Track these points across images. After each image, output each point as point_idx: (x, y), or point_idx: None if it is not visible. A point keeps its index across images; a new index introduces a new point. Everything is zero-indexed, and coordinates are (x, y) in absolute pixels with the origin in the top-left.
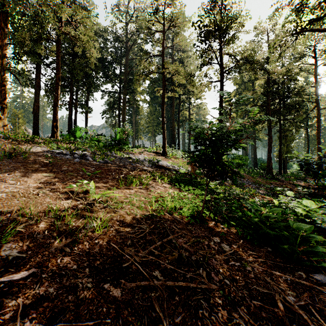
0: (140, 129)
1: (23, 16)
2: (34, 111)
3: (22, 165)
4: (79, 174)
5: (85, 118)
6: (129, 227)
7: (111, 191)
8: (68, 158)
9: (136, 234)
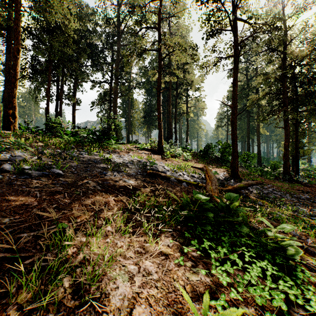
0: (134, 123)
1: None
2: (5, 100)
3: None
4: None
5: (73, 111)
6: None
7: None
8: None
9: None
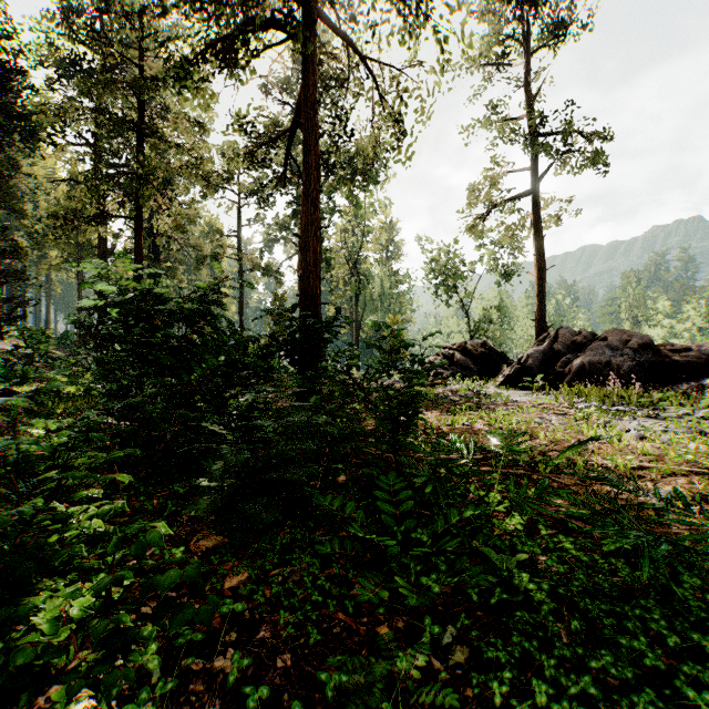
0: None
1: None
2: None
3: None
4: None
5: None
6: None
7: None
8: None
9: None
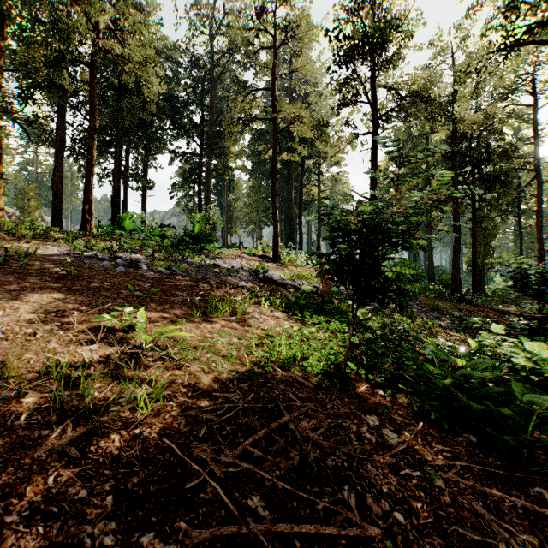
0: (235, 216)
1: (35, 22)
2: (54, 185)
3: (17, 278)
4: (121, 295)
5: (142, 198)
6: (205, 398)
7: (177, 326)
8: (105, 265)
9: (218, 413)
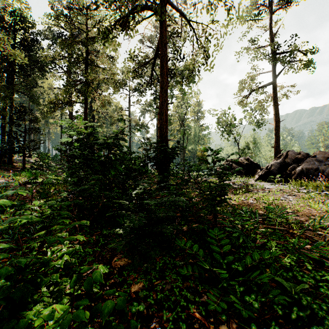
0: None
1: None
2: None
3: None
4: None
5: None
6: None
7: None
8: None
9: None
